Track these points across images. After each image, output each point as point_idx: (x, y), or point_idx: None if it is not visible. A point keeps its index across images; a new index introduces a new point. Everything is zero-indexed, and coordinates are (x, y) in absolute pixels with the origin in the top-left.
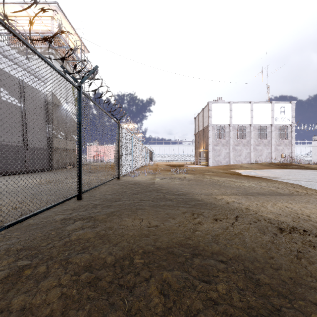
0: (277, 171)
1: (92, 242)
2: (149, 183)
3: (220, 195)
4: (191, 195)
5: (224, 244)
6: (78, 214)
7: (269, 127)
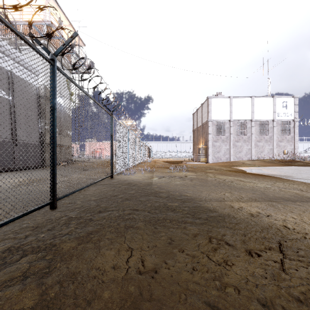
0: (284, 168)
1: None
2: (146, 183)
3: (236, 202)
4: (198, 201)
5: None
6: (36, 239)
7: (270, 122)
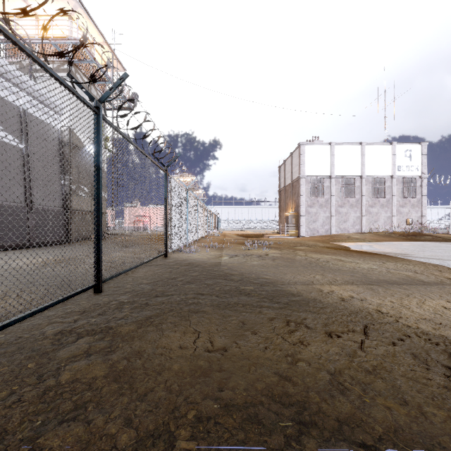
0: (404, 244)
1: (98, 391)
2: (212, 263)
3: (327, 286)
4: (280, 285)
5: (358, 395)
6: (88, 323)
7: (388, 180)
